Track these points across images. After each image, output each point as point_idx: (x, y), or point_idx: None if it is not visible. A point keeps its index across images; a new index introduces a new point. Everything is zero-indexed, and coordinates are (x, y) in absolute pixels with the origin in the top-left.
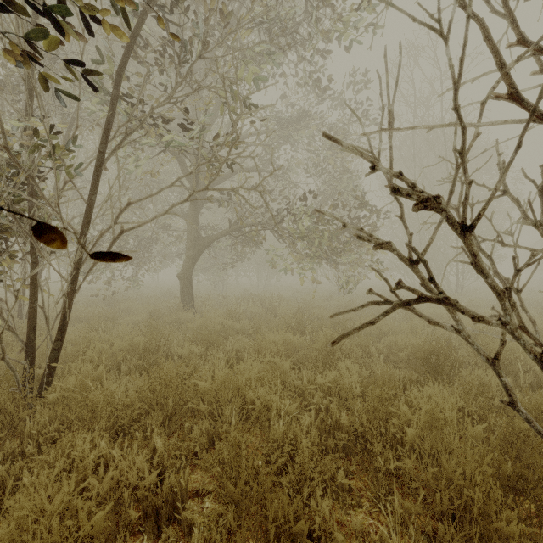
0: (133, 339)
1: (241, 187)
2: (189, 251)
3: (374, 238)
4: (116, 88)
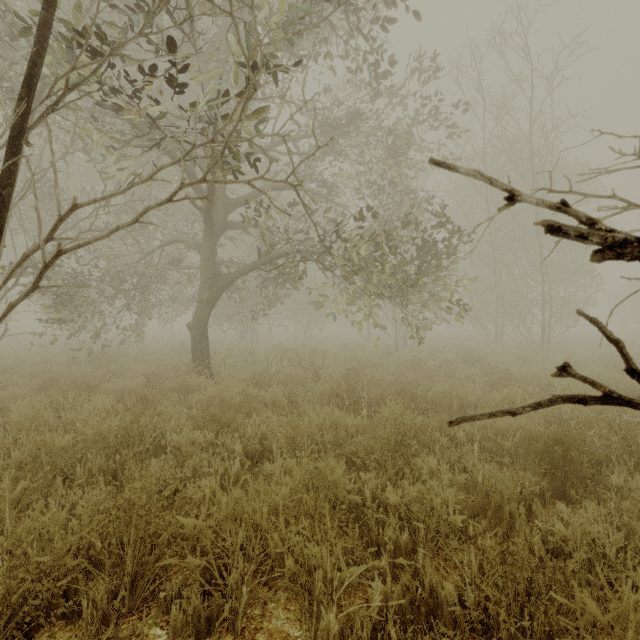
0: (103, 423)
1: (262, 178)
2: (203, 293)
3: (600, 230)
4: (48, 6)
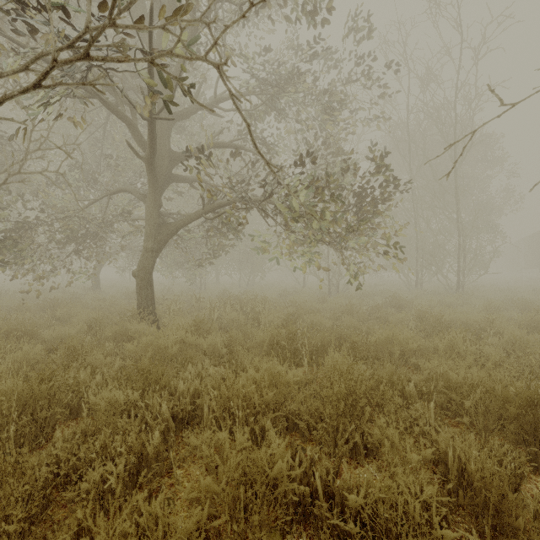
0: (3, 385)
1: (171, 54)
2: (148, 242)
3: None
4: None
